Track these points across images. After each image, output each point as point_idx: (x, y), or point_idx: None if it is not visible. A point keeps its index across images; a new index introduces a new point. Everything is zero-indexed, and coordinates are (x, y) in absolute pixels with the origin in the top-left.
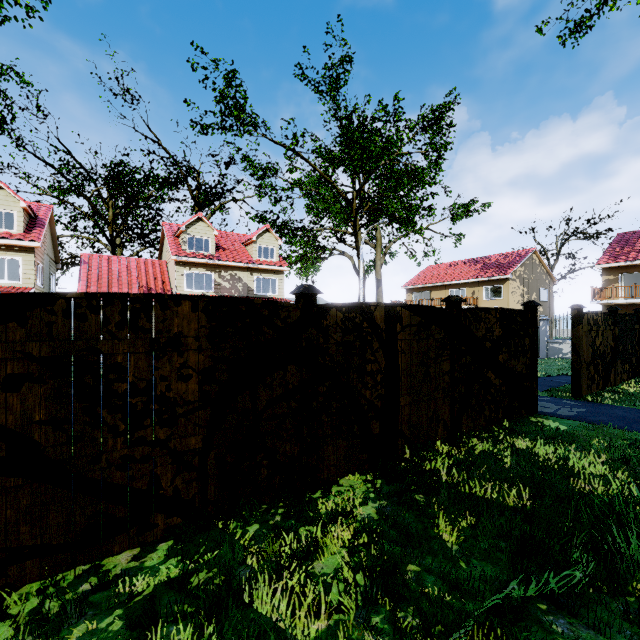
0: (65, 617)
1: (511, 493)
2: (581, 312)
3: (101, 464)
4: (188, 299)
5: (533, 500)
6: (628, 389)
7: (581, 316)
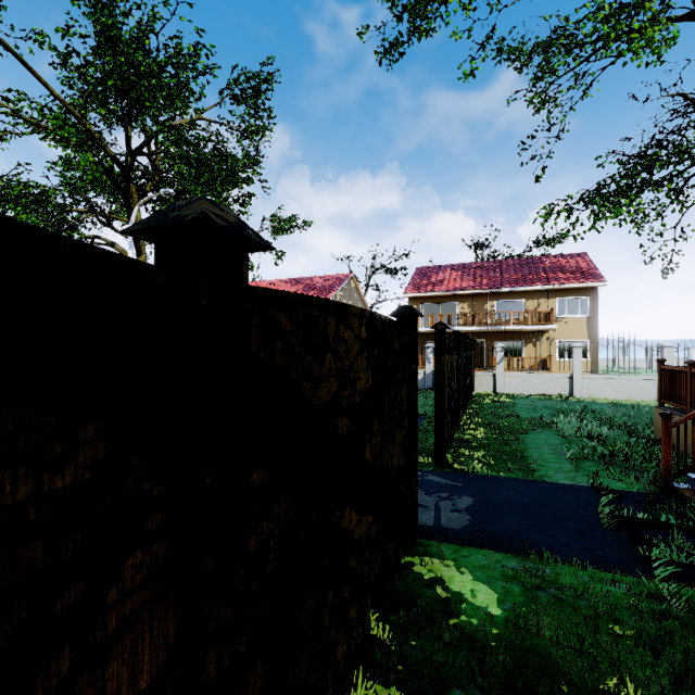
0: None
1: None
2: (446, 335)
3: None
4: None
5: None
6: (474, 434)
7: (446, 341)
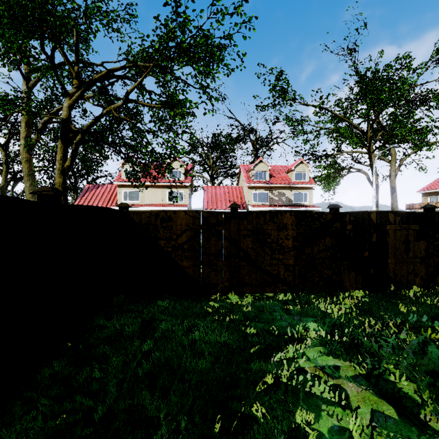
0: (262, 300)
1: None
2: None
3: (264, 263)
4: (288, 212)
5: None
6: None
7: None
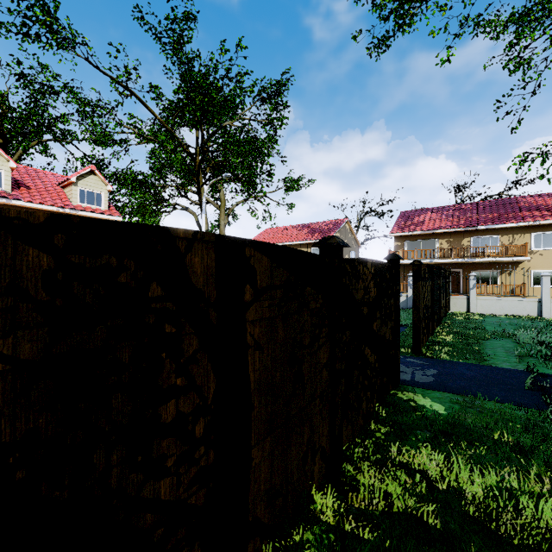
0: None
1: None
2: (420, 268)
3: None
4: None
5: None
6: (444, 338)
7: (420, 272)
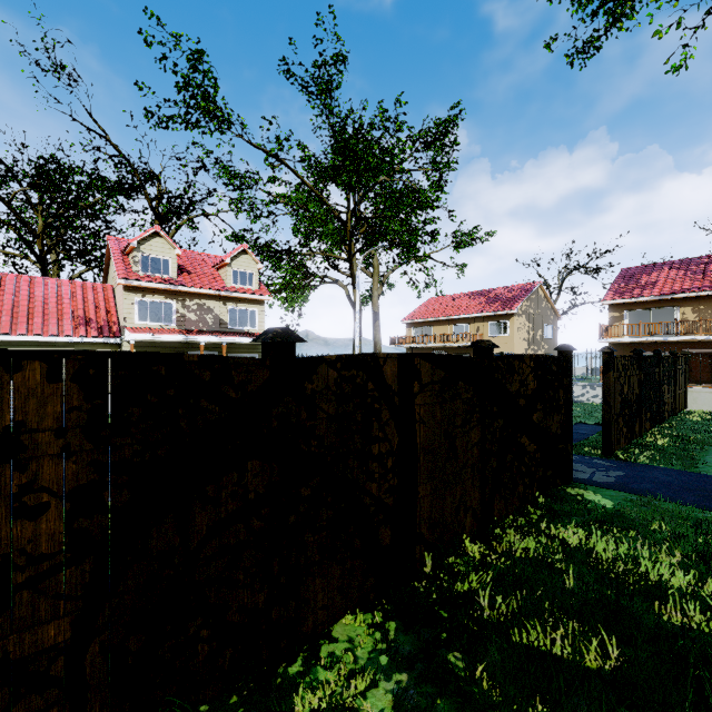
0: None
1: (591, 647)
2: (612, 356)
3: None
4: (39, 358)
5: (616, 648)
6: (655, 441)
7: (612, 361)
